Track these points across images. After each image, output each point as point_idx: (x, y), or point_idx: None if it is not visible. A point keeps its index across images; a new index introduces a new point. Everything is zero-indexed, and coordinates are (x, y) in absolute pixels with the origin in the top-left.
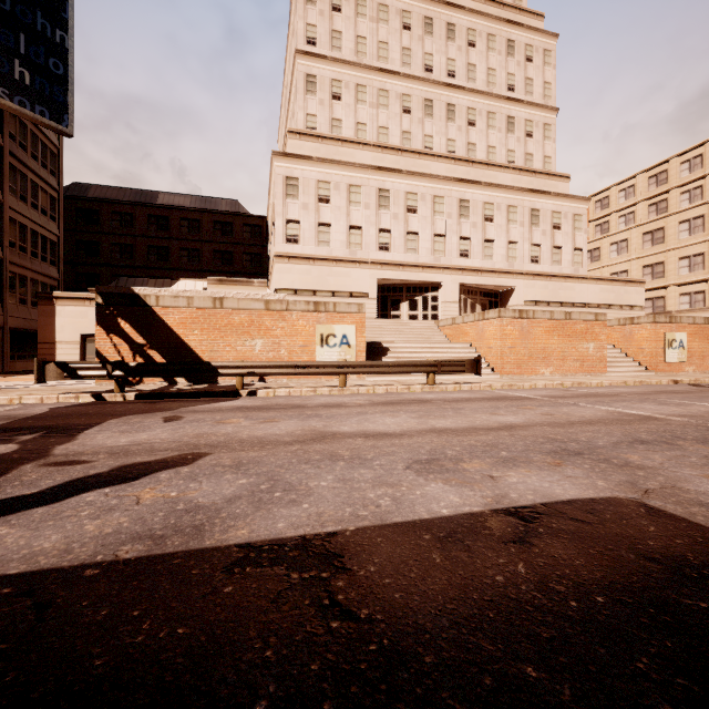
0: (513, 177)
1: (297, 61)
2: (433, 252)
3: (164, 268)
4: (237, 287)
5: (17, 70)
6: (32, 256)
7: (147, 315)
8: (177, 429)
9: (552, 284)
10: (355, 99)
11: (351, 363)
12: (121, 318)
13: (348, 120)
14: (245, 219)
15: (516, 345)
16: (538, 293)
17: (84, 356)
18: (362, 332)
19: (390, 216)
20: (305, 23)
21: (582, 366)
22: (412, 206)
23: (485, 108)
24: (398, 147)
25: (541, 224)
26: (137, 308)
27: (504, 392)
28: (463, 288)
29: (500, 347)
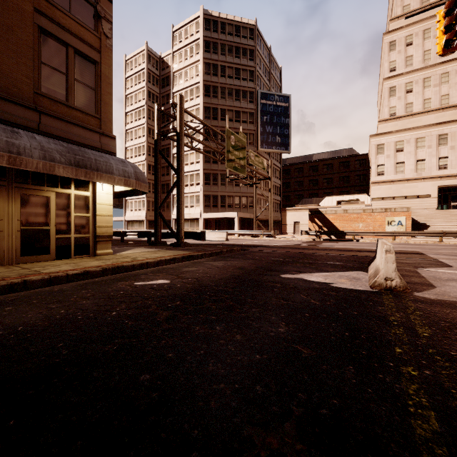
0: None
1: (384, 84)
2: None
3: (315, 189)
4: (352, 205)
5: (277, 139)
6: (275, 194)
7: (322, 217)
8: (340, 244)
9: None
10: (422, 87)
11: (397, 232)
12: (315, 218)
13: (417, 100)
14: (356, 158)
15: None
16: None
17: (294, 229)
18: (409, 219)
19: (447, 149)
20: (388, 63)
21: None
22: None
23: None
24: (456, 105)
25: None
26: (320, 215)
27: None
28: None
29: None
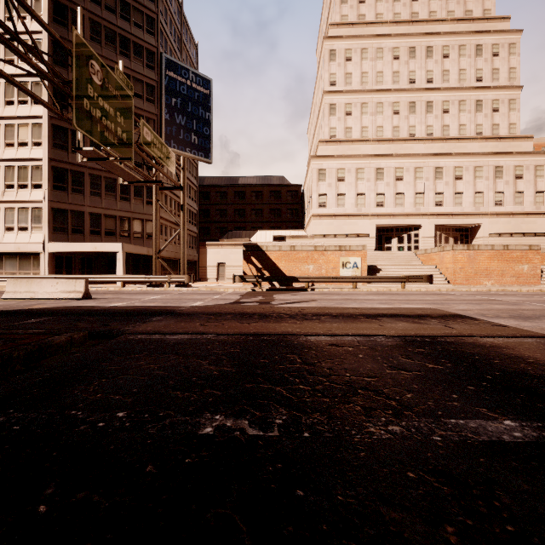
0: (480, 145)
1: (324, 98)
2: (415, 204)
3: (242, 222)
4: (300, 239)
5: (193, 138)
6: (189, 223)
7: (263, 254)
8: (300, 297)
9: (514, 220)
10: (360, 112)
11: (359, 277)
12: (252, 256)
13: (356, 126)
14: (288, 188)
15: (465, 266)
16: (502, 227)
17: (218, 273)
18: (365, 261)
19: (384, 184)
20: (329, 74)
21: (517, 280)
22: (399, 176)
23: (457, 98)
24: (389, 139)
25: (504, 176)
26: (259, 252)
27: (443, 292)
28: (438, 227)
29: (453, 268)
